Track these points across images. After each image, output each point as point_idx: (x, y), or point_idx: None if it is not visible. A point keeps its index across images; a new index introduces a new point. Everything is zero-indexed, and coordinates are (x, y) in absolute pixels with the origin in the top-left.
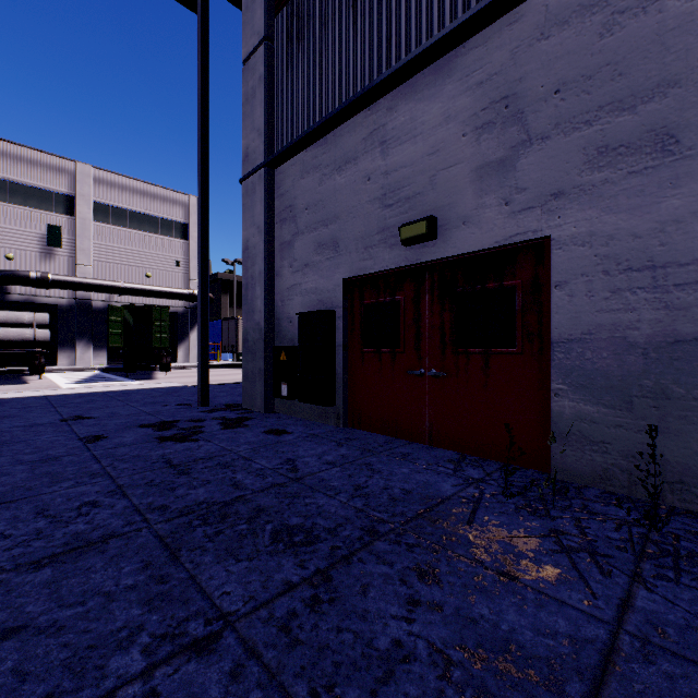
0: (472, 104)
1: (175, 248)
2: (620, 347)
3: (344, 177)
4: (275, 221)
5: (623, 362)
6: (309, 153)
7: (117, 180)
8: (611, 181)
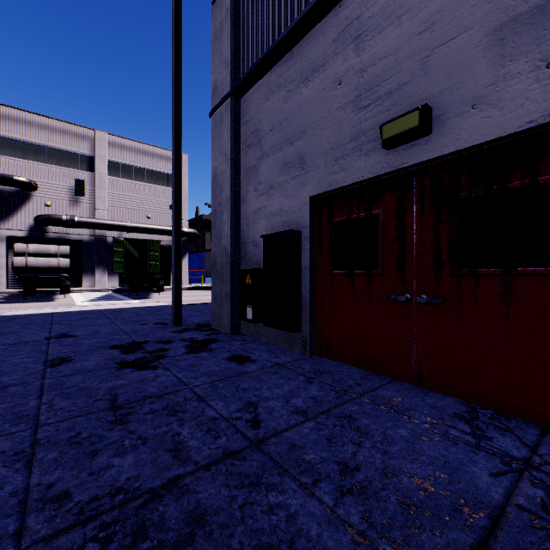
0: None
1: (168, 195)
2: None
3: (310, 88)
4: (241, 149)
5: None
6: (273, 73)
7: (125, 143)
8: None
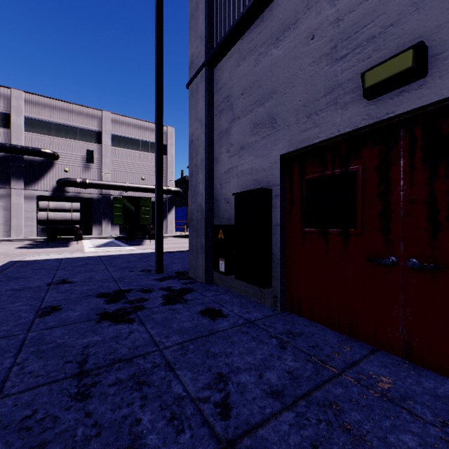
0: None
1: None
2: None
3: (281, 47)
4: (214, 114)
5: None
6: (244, 39)
7: (125, 120)
8: None
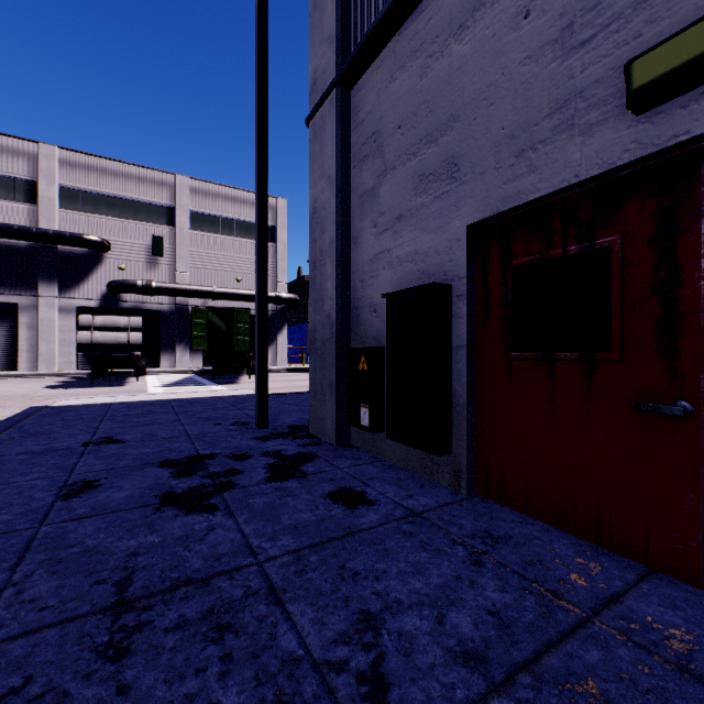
0: None
1: None
2: None
3: (468, 39)
4: (352, 165)
5: None
6: (403, 34)
7: (211, 189)
8: None
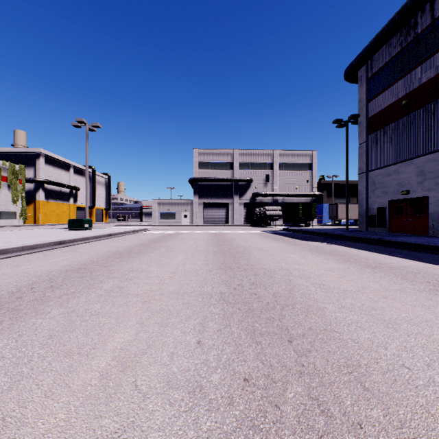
0: (416, 170)
1: (306, 175)
2: (438, 214)
3: (388, 178)
4: (368, 185)
5: (438, 216)
6: (379, 171)
7: (285, 153)
8: (437, 188)
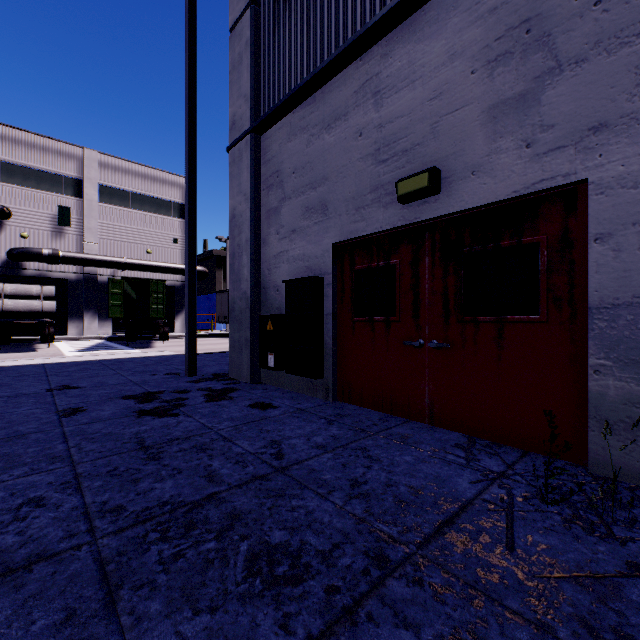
0: (483, 34)
1: (173, 226)
2: None
3: (333, 135)
4: (262, 188)
5: None
6: (296, 114)
7: (120, 164)
8: None
